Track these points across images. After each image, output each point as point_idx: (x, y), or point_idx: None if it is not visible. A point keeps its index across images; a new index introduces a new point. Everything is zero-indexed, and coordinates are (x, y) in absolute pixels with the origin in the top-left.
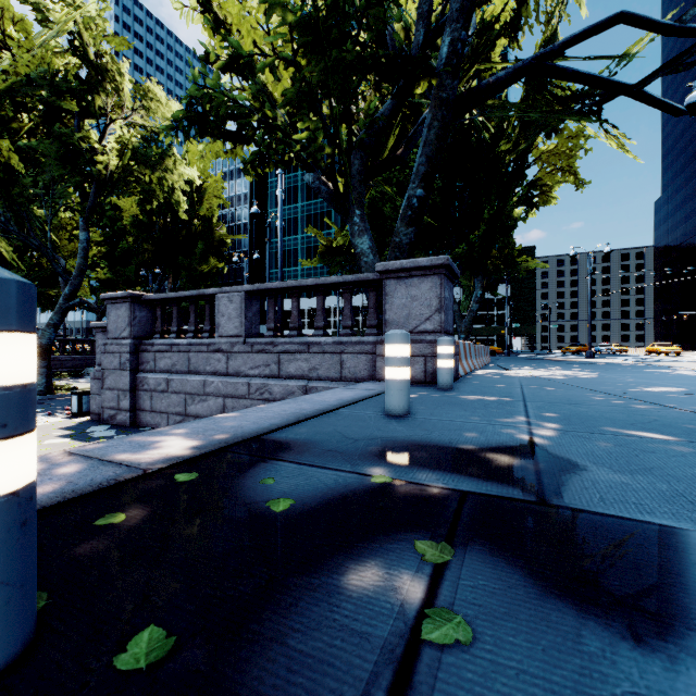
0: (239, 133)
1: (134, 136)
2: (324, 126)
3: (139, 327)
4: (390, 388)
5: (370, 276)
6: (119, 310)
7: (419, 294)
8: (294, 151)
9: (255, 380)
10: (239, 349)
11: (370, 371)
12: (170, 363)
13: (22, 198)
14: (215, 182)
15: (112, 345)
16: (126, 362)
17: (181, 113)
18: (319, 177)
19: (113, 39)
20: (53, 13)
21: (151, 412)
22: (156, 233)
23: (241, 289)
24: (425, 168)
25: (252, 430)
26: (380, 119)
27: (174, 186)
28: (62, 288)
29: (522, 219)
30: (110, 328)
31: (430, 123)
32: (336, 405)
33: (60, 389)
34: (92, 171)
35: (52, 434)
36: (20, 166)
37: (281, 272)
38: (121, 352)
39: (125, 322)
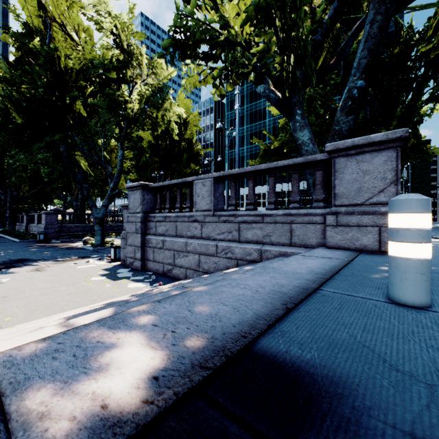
0: (210, 52)
1: (147, 90)
2: (276, 37)
3: (147, 206)
4: (403, 270)
5: (317, 157)
6: (135, 195)
7: (371, 168)
8: (251, 64)
9: (220, 242)
10: (210, 220)
11: (318, 238)
12: (164, 229)
13: (90, 133)
14: (194, 116)
15: (131, 217)
16: (139, 228)
17: (168, 41)
18: (268, 87)
19: (136, 34)
20: (105, 25)
21: (153, 262)
22: (161, 151)
23: (211, 176)
24: (367, 60)
25: (234, 327)
26: (324, 23)
27: (170, 119)
28: (109, 184)
29: (427, 114)
30: (130, 207)
31: (372, 18)
32: (314, 279)
33: (108, 243)
34: (125, 114)
35: (97, 273)
36: (88, 115)
37: (238, 164)
38: (136, 222)
39: (138, 202)
